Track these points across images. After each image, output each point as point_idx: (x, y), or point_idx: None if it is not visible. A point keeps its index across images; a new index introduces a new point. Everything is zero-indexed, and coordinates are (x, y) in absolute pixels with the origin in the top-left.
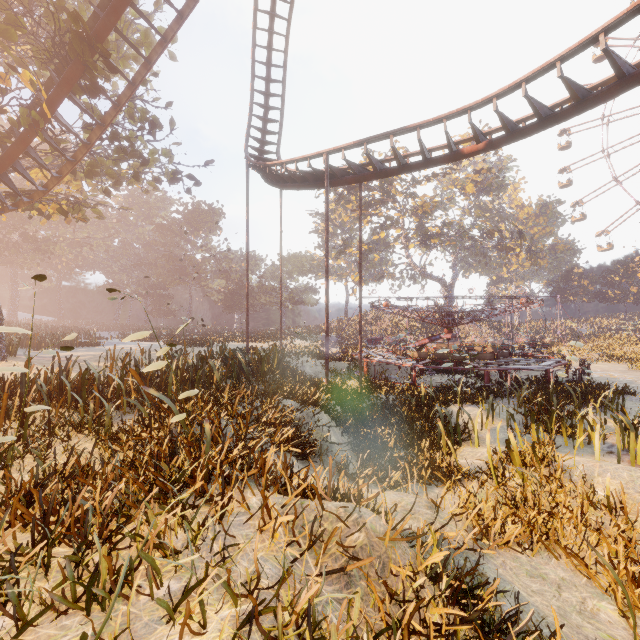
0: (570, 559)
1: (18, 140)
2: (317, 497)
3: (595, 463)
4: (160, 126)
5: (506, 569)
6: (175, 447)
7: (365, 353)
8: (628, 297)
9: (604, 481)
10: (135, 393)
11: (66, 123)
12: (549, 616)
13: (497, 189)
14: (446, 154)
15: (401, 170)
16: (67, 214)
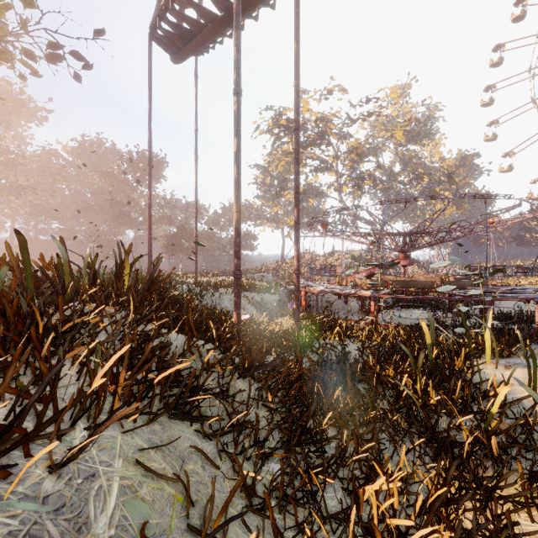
0: None
1: None
2: None
3: None
4: None
5: None
6: None
7: (302, 284)
8: None
9: None
10: None
11: None
12: None
13: (425, 137)
14: None
15: None
16: None
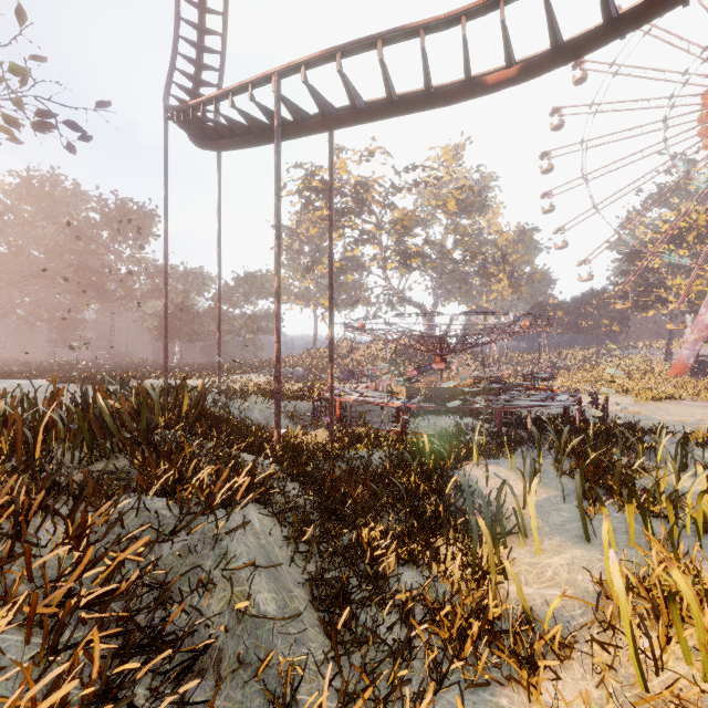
0: None
1: None
2: None
3: None
4: None
5: None
6: None
7: (337, 390)
8: (600, 328)
9: None
10: None
11: None
12: None
13: (479, 209)
14: (460, 85)
15: (393, 108)
16: None
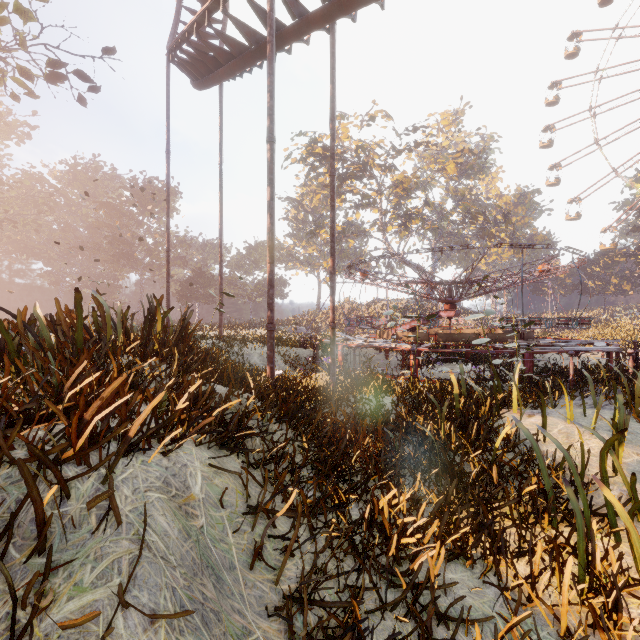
0: None
1: None
2: None
3: None
4: None
5: None
6: None
7: (339, 337)
8: (608, 288)
9: None
10: None
11: None
12: None
13: (479, 171)
14: None
15: None
16: None
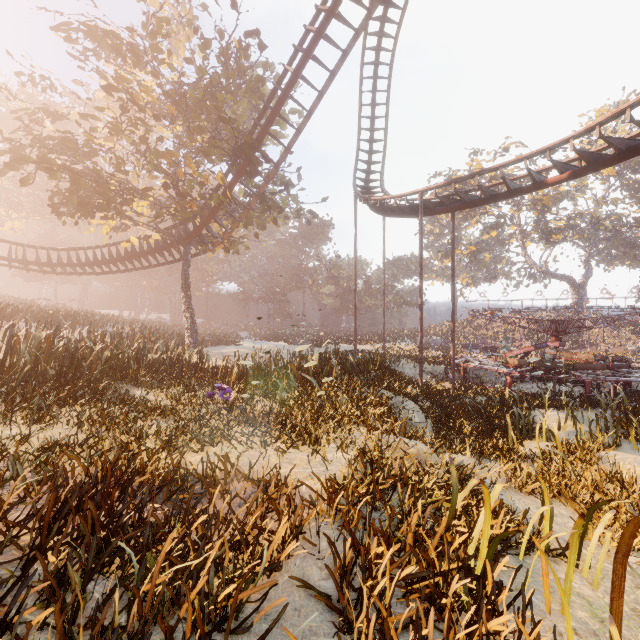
0: (569, 503)
1: (210, 213)
2: (394, 432)
3: (632, 456)
4: (292, 185)
5: (519, 501)
6: (324, 404)
7: (464, 358)
8: None
9: (631, 468)
10: (286, 380)
11: (237, 197)
12: (529, 516)
13: None
14: (531, 185)
15: (488, 201)
16: (228, 251)
